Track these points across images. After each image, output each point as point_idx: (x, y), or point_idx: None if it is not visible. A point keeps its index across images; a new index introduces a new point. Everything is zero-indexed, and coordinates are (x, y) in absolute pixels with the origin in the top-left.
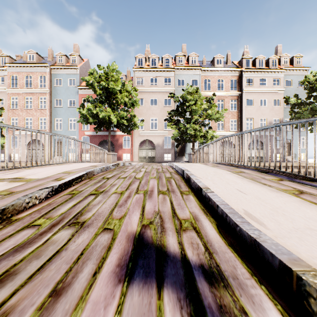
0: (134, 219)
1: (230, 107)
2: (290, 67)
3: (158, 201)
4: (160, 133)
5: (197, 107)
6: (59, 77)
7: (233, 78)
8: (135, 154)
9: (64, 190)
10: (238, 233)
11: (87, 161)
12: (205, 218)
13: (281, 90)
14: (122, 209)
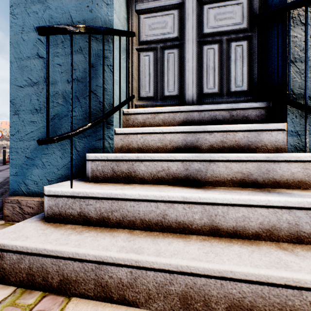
0: None
1: None
2: None
3: None
4: None
5: None
6: None
7: None
8: None
9: None
10: None
11: None
12: None
13: None
14: None
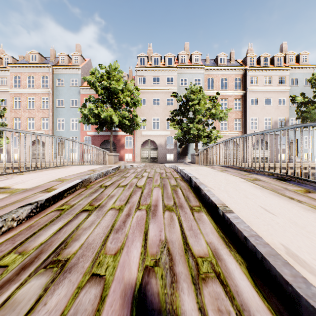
0: (134, 256)
1: (233, 106)
2: (296, 65)
3: (164, 223)
4: (163, 133)
5: (201, 107)
6: (61, 77)
7: (237, 76)
8: (137, 155)
9: (53, 204)
10: (291, 295)
11: (89, 162)
12: (228, 254)
13: (287, 89)
14: (118, 236)
